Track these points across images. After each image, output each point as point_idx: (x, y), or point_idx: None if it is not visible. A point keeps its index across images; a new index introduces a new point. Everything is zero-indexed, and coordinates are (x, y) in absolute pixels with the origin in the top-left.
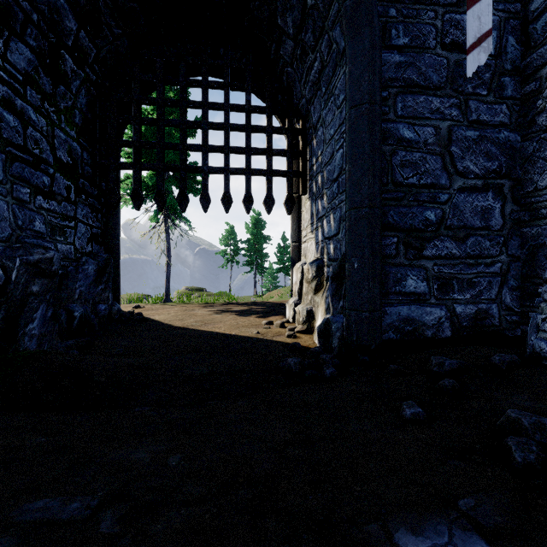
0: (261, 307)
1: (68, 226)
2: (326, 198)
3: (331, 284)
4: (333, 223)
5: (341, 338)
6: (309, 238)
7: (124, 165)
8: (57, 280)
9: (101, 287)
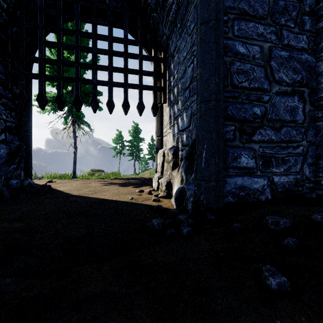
0: (136, 180)
1: None
2: (180, 103)
3: (184, 162)
4: (186, 119)
5: (193, 202)
6: (168, 133)
7: (31, 75)
8: None
9: (13, 166)
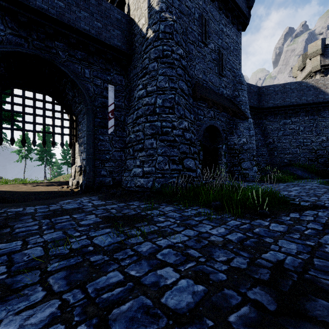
0: (56, 183)
1: None
2: (83, 147)
3: (83, 173)
4: (85, 156)
5: (85, 186)
6: (78, 157)
7: None
8: None
9: None
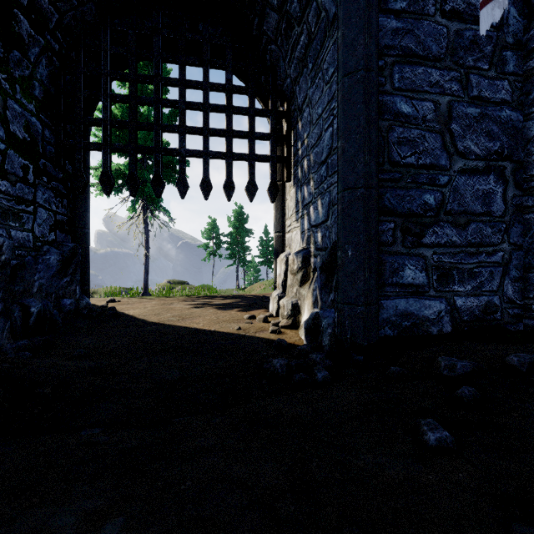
0: (243, 300)
1: (25, 210)
2: (312, 183)
3: (319, 275)
4: (321, 209)
5: (332, 336)
6: (294, 228)
7: (92, 145)
8: (9, 271)
9: (66, 279)
